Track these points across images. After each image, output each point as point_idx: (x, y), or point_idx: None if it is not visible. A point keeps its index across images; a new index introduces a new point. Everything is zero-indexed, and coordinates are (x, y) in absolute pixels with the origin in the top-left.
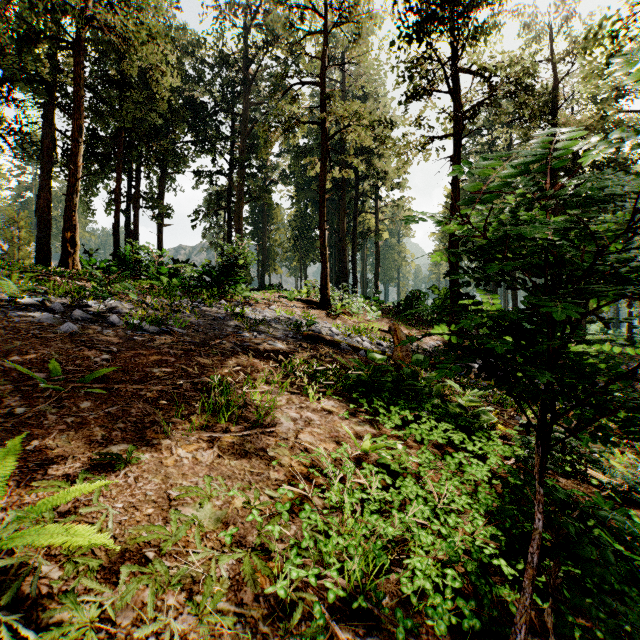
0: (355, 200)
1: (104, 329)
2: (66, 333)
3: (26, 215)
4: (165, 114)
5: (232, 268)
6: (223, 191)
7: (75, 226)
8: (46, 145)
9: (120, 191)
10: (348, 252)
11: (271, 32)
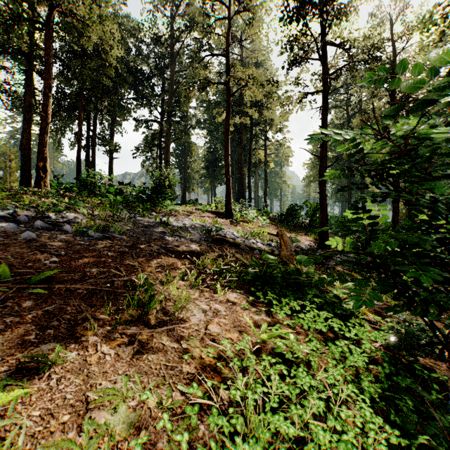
0: (250, 140)
1: (58, 236)
2: (25, 240)
3: (15, 151)
4: (114, 78)
5: (161, 188)
6: (156, 133)
7: (46, 158)
8: (28, 100)
9: (81, 133)
10: (245, 177)
11: (190, 19)
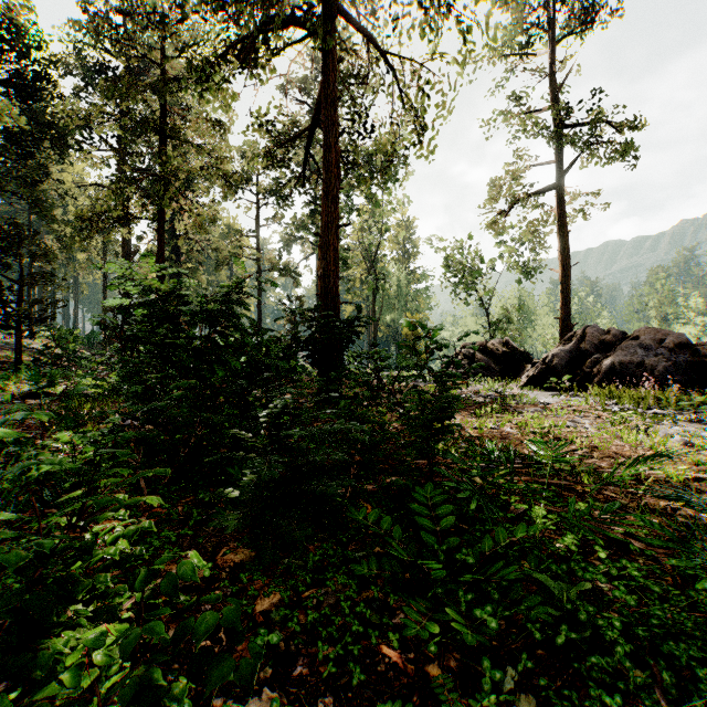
0: None
1: None
2: None
3: None
4: None
5: None
6: None
7: None
8: None
9: None
10: None
11: None
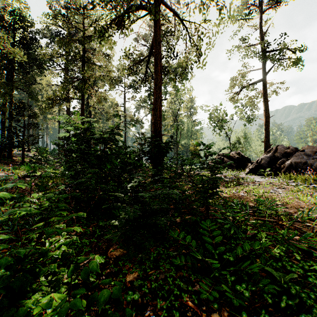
0: None
1: None
2: None
3: None
4: None
5: None
6: None
7: None
8: None
9: None
10: None
11: None
